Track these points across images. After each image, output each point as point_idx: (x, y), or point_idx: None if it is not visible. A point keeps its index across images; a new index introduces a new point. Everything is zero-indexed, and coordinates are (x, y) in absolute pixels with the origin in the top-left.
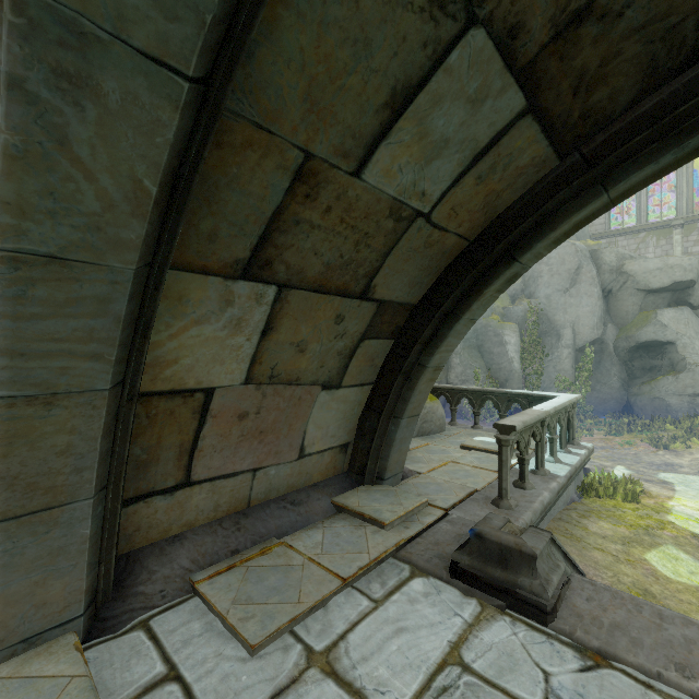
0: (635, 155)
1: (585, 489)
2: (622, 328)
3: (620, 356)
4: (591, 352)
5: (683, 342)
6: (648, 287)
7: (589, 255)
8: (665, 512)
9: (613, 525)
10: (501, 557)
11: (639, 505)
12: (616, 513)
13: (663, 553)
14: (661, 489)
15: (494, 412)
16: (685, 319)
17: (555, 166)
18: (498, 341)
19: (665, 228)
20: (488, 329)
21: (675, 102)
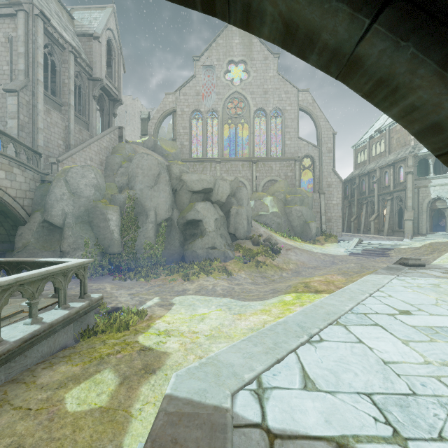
0: None
1: (81, 334)
2: (181, 212)
3: (180, 228)
4: (166, 225)
5: (205, 220)
6: (193, 190)
7: (166, 167)
8: (142, 332)
9: (72, 366)
10: None
11: (131, 331)
12: (94, 349)
13: (92, 381)
14: (162, 311)
15: (100, 270)
16: (207, 208)
17: None
18: (103, 218)
19: (214, 162)
20: (97, 209)
21: None
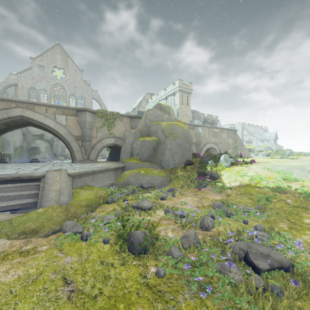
0: (14, 128)
1: None
2: (28, 143)
3: (27, 150)
4: (20, 149)
5: (41, 147)
6: (34, 134)
7: None
8: None
9: None
10: (1, 160)
11: None
12: None
13: None
14: None
15: None
16: (42, 142)
17: (7, 127)
18: None
19: None
20: None
21: (17, 125)
